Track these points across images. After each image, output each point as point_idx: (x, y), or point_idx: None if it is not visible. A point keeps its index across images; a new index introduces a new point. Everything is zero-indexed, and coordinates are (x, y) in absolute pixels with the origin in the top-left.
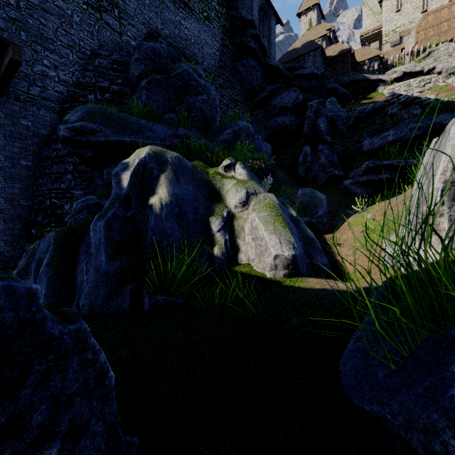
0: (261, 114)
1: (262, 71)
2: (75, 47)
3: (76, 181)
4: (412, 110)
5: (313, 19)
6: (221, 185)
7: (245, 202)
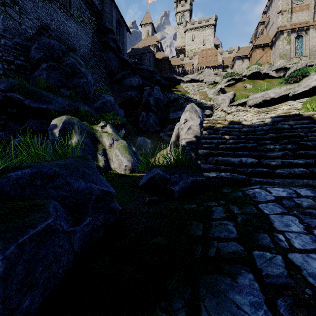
0: (118, 88)
1: (118, 61)
2: None
3: None
4: (188, 103)
5: (150, 31)
6: (100, 135)
7: (112, 144)
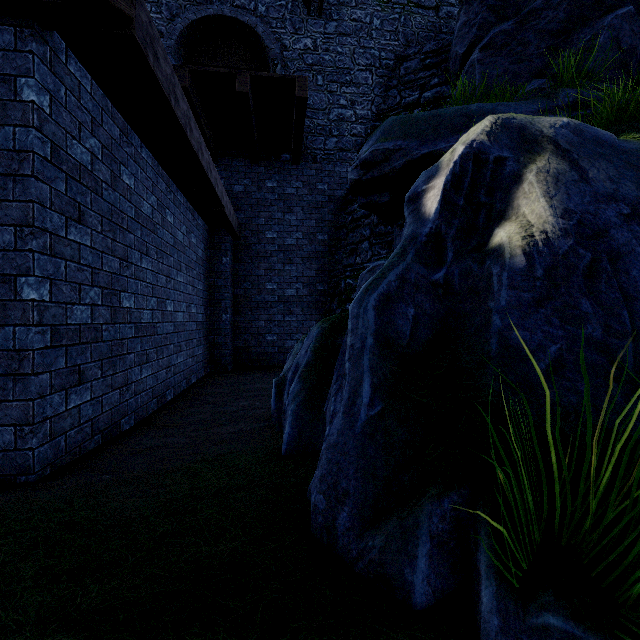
0: None
1: None
2: (374, 65)
3: (373, 250)
4: None
5: None
6: None
7: None
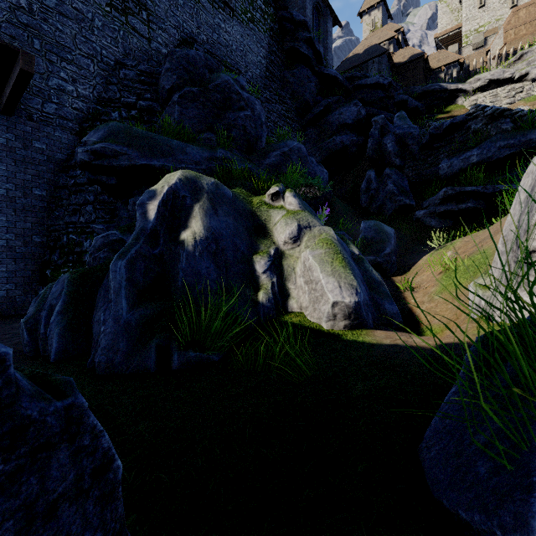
0: (315, 133)
1: (317, 82)
2: (96, 57)
3: (97, 214)
4: (501, 125)
5: (378, 19)
6: (267, 217)
7: (297, 237)
